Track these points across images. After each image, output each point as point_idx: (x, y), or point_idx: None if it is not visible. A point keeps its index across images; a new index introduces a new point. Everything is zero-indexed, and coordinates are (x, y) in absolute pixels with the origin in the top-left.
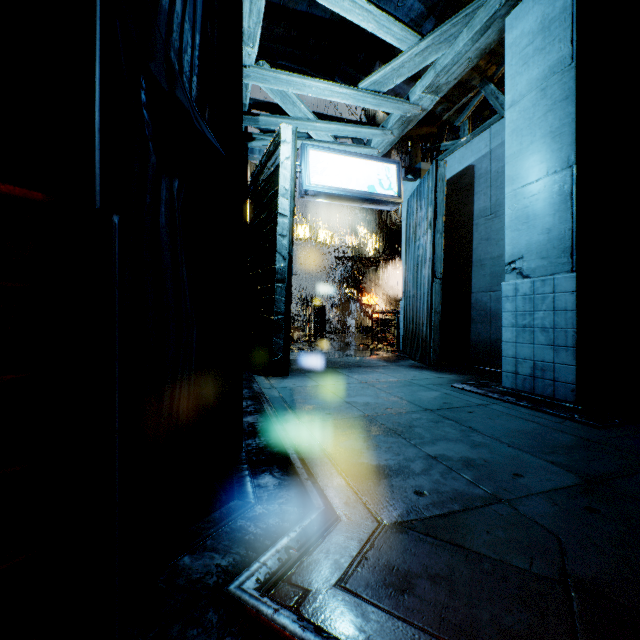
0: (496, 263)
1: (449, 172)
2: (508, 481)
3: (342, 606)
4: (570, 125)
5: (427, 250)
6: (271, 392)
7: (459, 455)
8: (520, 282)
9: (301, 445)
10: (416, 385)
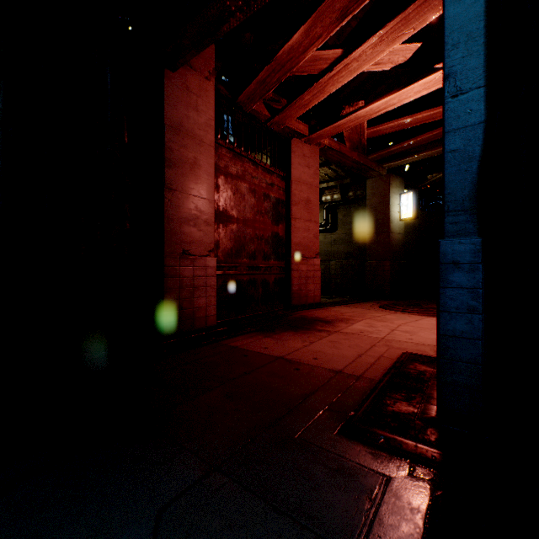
0: None
1: None
2: None
3: (380, 464)
4: None
5: None
6: None
7: None
8: None
9: None
10: None
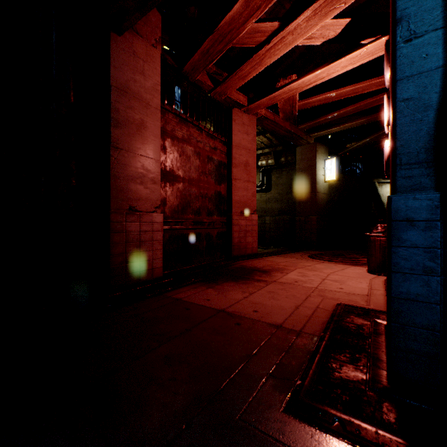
0: None
1: None
2: None
3: None
4: None
5: None
6: None
7: None
8: None
9: None
10: None
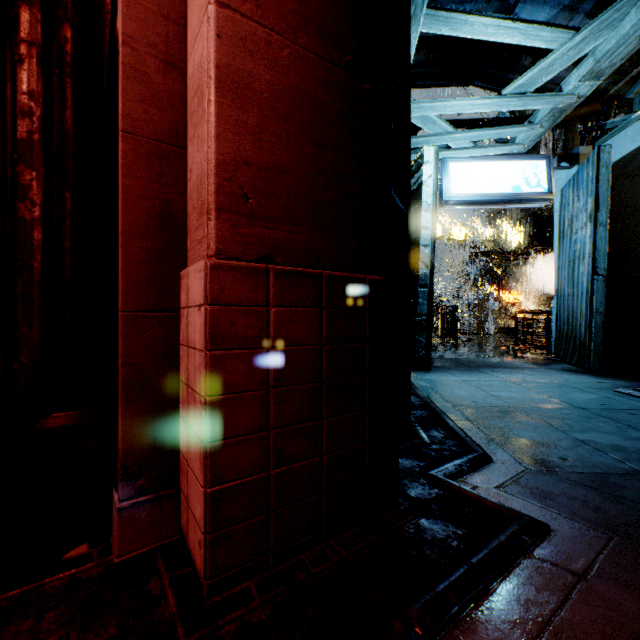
0: None
1: (617, 153)
2: None
3: (501, 495)
4: None
5: (586, 245)
6: (418, 382)
7: (609, 442)
8: None
9: (455, 419)
10: (569, 387)
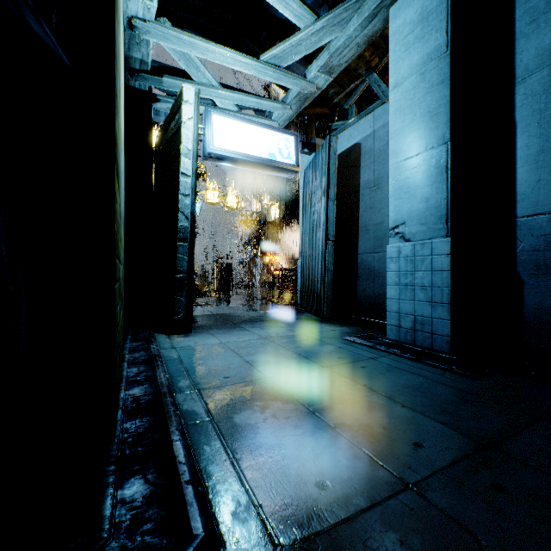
0: (378, 228)
1: (339, 148)
2: (410, 454)
3: None
4: (445, 106)
5: (321, 215)
6: (170, 353)
7: (358, 422)
8: (403, 245)
9: (191, 423)
10: (313, 339)
